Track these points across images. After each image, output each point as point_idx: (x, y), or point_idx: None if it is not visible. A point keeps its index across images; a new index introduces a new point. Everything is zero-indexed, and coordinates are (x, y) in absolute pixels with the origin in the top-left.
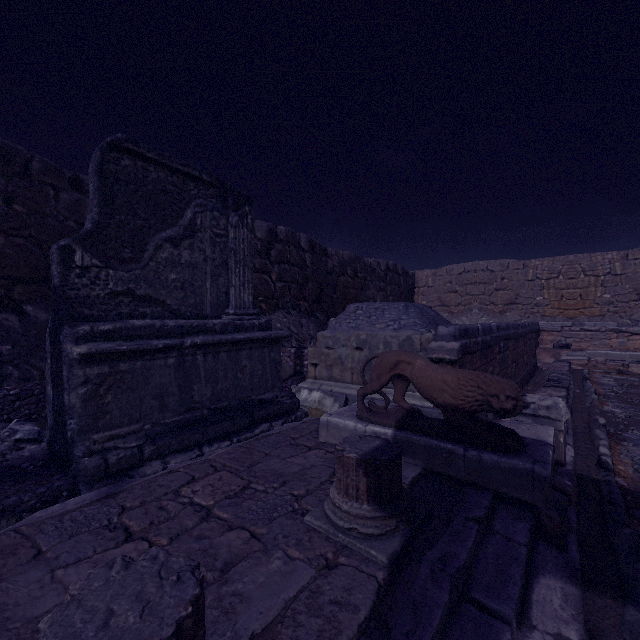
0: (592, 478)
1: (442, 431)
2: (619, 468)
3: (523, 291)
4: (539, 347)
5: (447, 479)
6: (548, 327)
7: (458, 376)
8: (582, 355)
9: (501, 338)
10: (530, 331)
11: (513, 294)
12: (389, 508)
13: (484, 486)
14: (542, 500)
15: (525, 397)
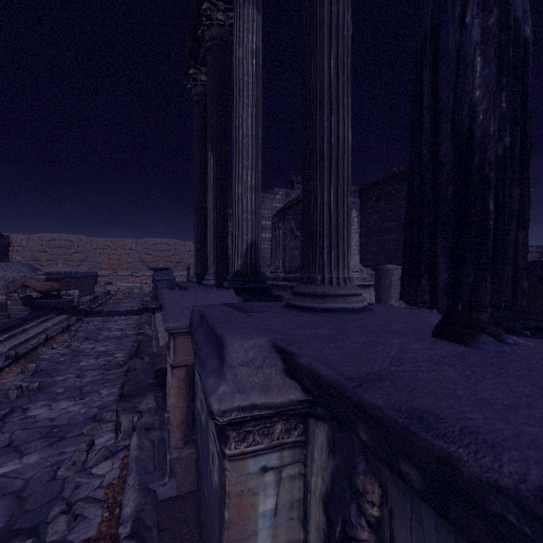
0: (86, 310)
1: (40, 298)
2: (97, 309)
3: (91, 254)
4: (98, 284)
5: (42, 308)
6: (102, 274)
7: (45, 283)
8: (116, 287)
9: (66, 277)
10: (89, 276)
11: (85, 256)
12: (28, 306)
13: (52, 307)
14: (65, 306)
15: (68, 291)
